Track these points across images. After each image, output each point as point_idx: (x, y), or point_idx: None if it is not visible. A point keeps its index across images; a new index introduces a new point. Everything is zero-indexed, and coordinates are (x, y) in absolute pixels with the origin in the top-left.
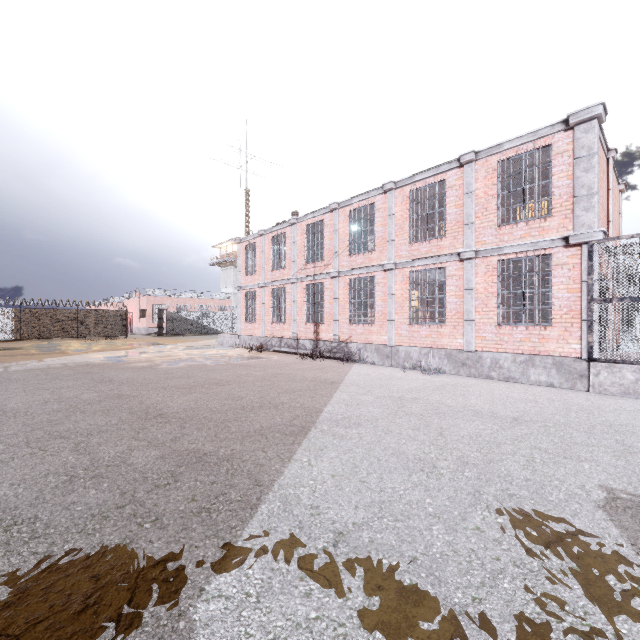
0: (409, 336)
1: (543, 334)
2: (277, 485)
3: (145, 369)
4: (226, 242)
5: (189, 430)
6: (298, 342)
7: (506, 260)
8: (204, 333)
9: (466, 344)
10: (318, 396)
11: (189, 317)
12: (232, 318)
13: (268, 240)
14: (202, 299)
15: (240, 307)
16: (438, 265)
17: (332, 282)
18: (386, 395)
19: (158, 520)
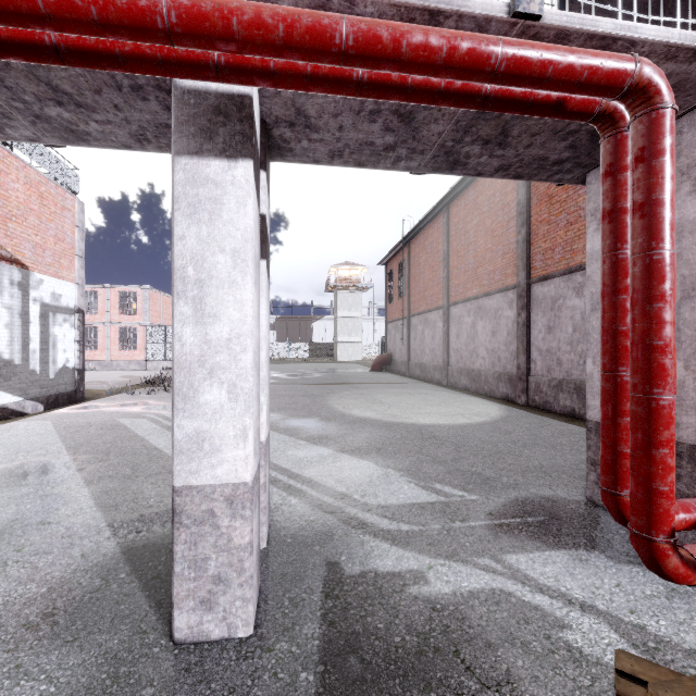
0: None
1: (134, 353)
2: None
3: None
4: None
5: None
6: None
7: (122, 327)
8: None
9: (107, 358)
10: None
11: None
12: None
13: None
14: None
15: None
16: (94, 326)
17: None
18: None
19: None
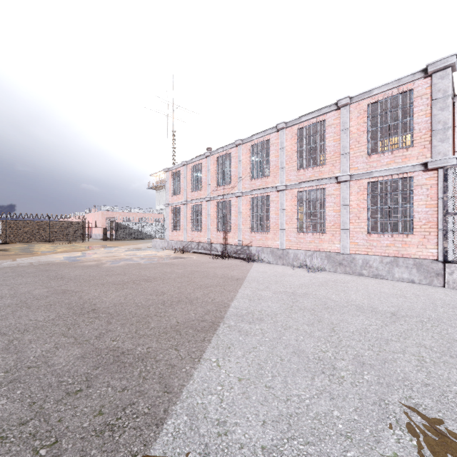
0: (297, 241)
1: (405, 241)
2: (185, 392)
3: (92, 267)
4: (159, 172)
5: (114, 326)
6: (211, 246)
7: (375, 182)
8: (143, 238)
9: (342, 248)
10: (226, 291)
11: (132, 226)
12: (164, 227)
13: (189, 169)
14: (142, 213)
15: (168, 219)
16: (320, 186)
17: (237, 200)
18: (281, 290)
19: (57, 443)
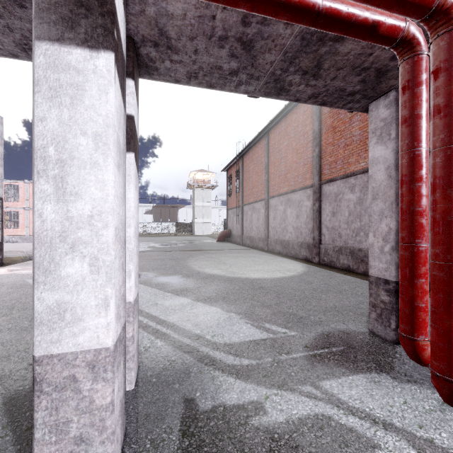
0: (5, 232)
1: None
2: None
3: None
4: None
5: None
6: None
7: None
8: None
9: (27, 233)
10: None
11: None
12: None
13: None
14: None
15: None
16: (17, 210)
17: None
18: None
19: None
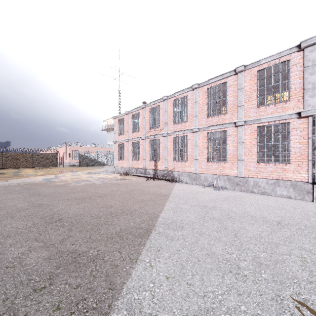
0: (206, 168)
1: (284, 168)
2: (125, 289)
3: (61, 186)
4: (110, 119)
5: (74, 232)
6: (146, 170)
7: (262, 126)
8: (98, 165)
9: (239, 173)
10: (156, 205)
11: (91, 157)
12: (113, 157)
13: (130, 116)
14: (98, 147)
15: (115, 152)
16: (223, 129)
17: (164, 139)
18: (196, 204)
19: None
